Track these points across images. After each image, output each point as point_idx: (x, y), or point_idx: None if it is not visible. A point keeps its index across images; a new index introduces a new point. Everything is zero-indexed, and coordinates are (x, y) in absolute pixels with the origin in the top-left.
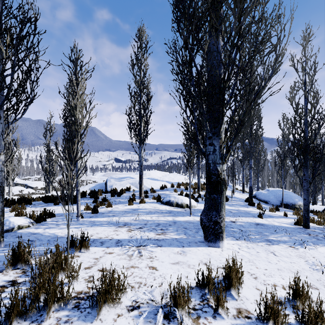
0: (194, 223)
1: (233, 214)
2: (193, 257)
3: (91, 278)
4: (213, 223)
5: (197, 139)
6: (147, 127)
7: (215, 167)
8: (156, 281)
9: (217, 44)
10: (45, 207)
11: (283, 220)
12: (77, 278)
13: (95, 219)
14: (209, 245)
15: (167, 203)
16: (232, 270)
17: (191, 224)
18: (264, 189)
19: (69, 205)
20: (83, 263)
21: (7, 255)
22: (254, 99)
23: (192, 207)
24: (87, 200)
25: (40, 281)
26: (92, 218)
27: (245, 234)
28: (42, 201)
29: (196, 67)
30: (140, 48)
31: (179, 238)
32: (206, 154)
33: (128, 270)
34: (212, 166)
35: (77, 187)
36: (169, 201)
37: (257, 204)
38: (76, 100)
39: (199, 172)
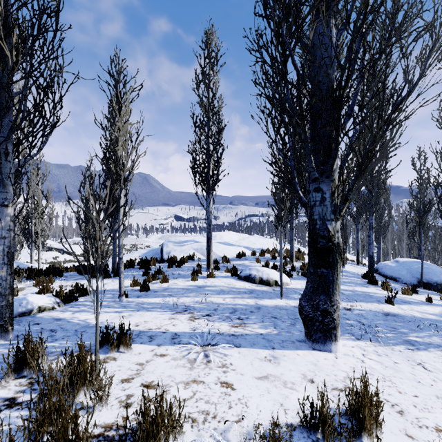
0: (287, 309)
1: (346, 296)
2: (291, 367)
3: (130, 399)
4: (321, 313)
5: (294, 184)
6: (218, 169)
7: (323, 225)
8: (233, 410)
9: (327, 33)
10: (79, 280)
11: (426, 309)
12: (106, 400)
13: (144, 299)
14: (314, 347)
15: (246, 279)
16: (364, 403)
17: (283, 312)
18: (386, 260)
19: (110, 279)
20: (120, 371)
21: (7, 356)
22: (391, 114)
23: (283, 286)
24: (135, 272)
25: (40, 412)
26: (140, 297)
27: (370, 331)
28: (76, 272)
29: (296, 67)
30: (208, 58)
31: (266, 334)
32: (310, 206)
33: (187, 387)
34: (319, 224)
35: (120, 254)
36: (249, 276)
37: (382, 283)
38: (118, 130)
39: (293, 234)
